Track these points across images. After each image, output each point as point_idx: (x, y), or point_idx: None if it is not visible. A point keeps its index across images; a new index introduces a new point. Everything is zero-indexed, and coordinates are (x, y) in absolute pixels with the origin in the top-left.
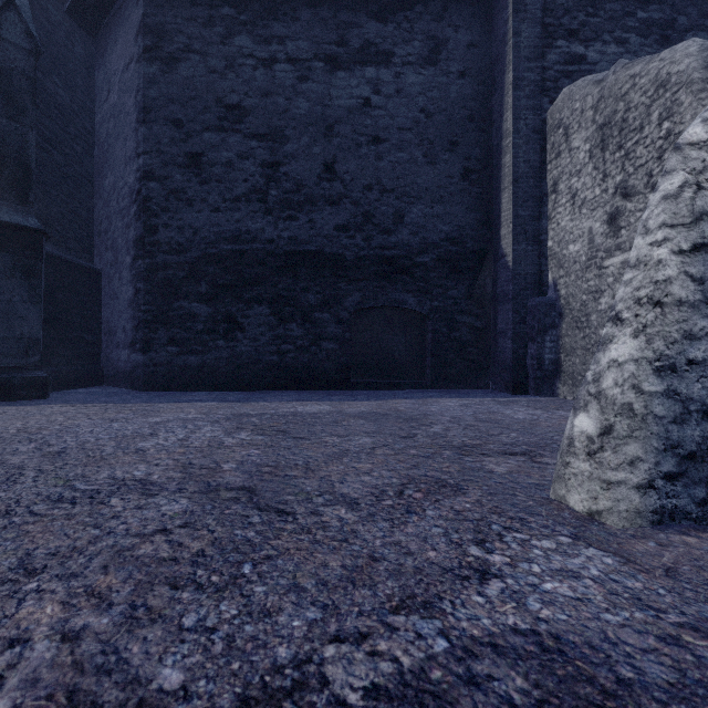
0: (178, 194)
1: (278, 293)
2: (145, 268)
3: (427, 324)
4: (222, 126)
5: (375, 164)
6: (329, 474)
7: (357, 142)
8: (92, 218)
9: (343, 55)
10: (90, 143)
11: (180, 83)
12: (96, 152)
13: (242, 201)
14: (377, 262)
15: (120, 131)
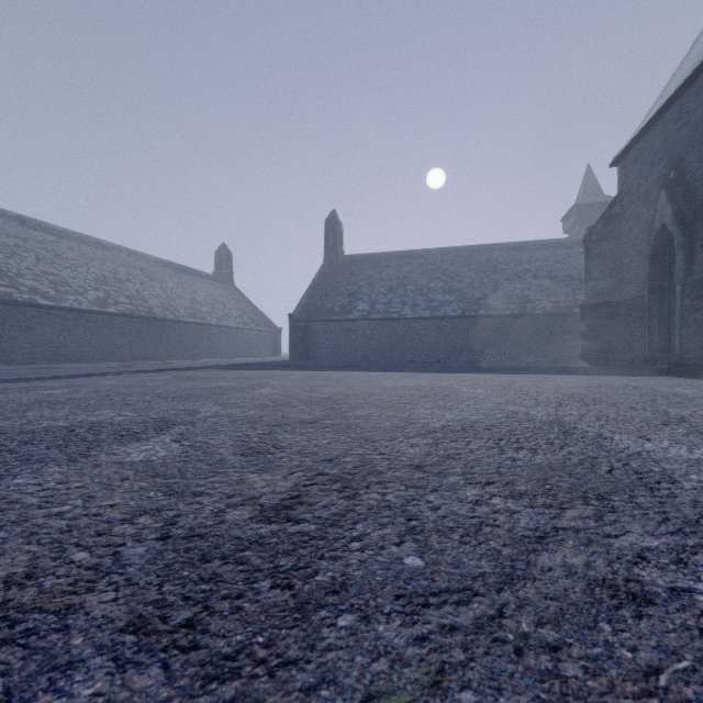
0: None
1: None
2: None
3: None
4: None
5: None
6: None
7: None
8: None
9: None
10: None
11: None
12: None
13: None
14: None
15: None
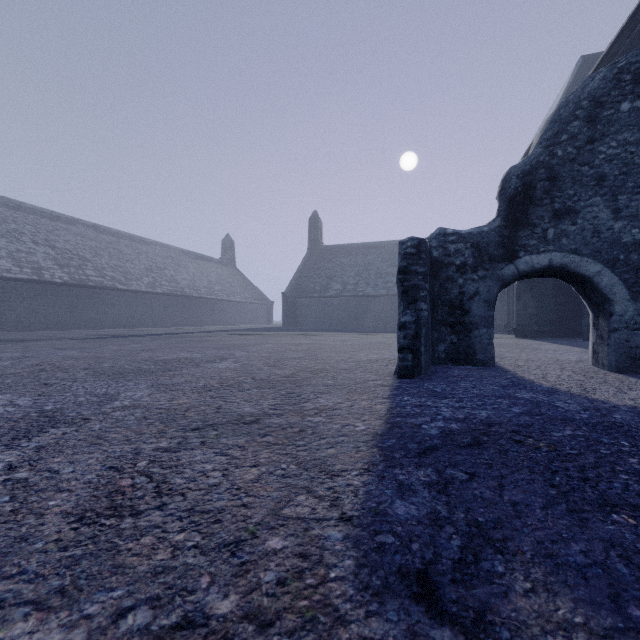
0: None
1: None
2: None
3: None
4: None
5: None
6: None
7: None
8: None
9: None
10: None
11: None
12: None
13: None
14: None
15: None
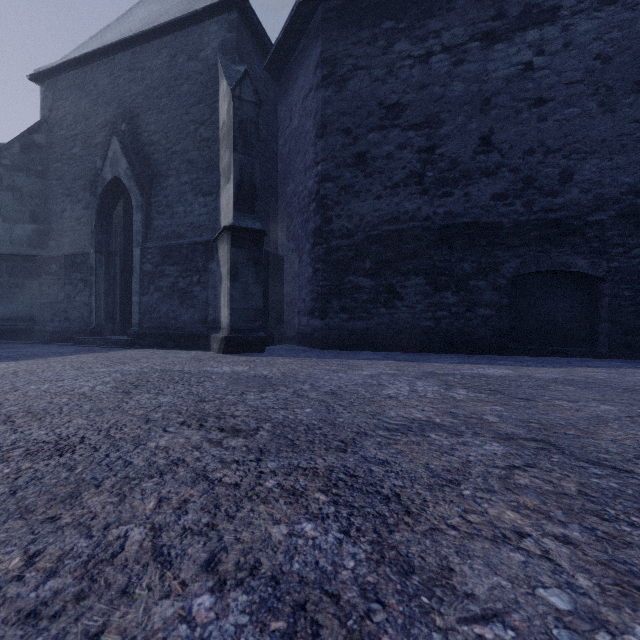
0: (347, 189)
1: (433, 265)
2: (322, 252)
3: (600, 287)
4: (383, 125)
5: (537, 126)
6: (614, 437)
7: (517, 108)
8: (276, 218)
9: (500, 28)
10: (275, 161)
11: (349, 98)
12: (280, 167)
13: (401, 187)
14: (539, 226)
15: (300, 147)
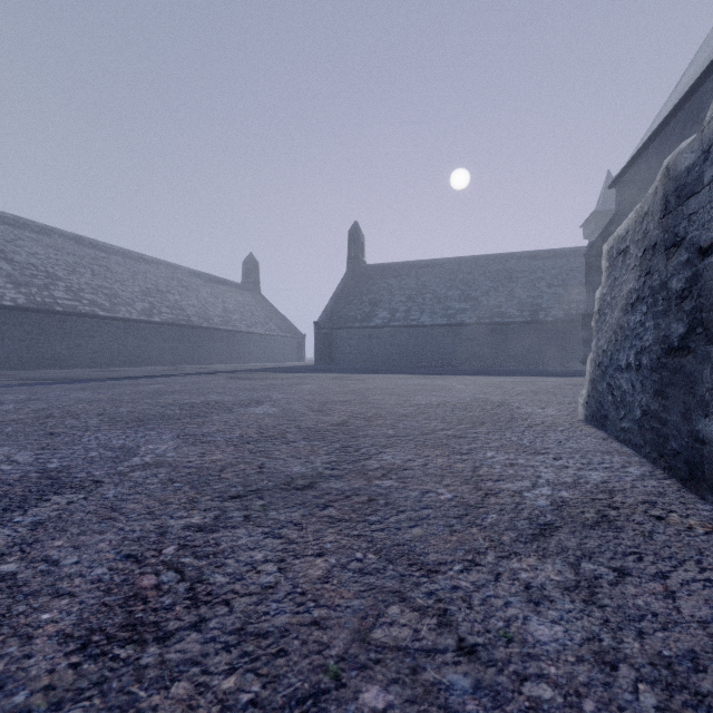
0: None
1: None
2: None
3: None
4: None
5: None
6: None
7: None
8: None
9: None
10: None
11: None
12: None
13: None
14: None
15: None
